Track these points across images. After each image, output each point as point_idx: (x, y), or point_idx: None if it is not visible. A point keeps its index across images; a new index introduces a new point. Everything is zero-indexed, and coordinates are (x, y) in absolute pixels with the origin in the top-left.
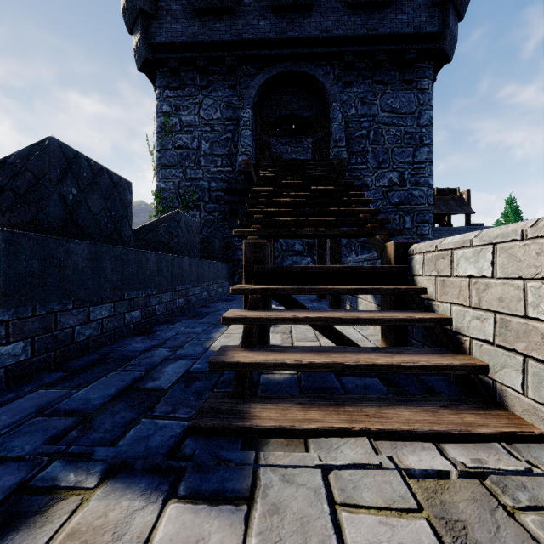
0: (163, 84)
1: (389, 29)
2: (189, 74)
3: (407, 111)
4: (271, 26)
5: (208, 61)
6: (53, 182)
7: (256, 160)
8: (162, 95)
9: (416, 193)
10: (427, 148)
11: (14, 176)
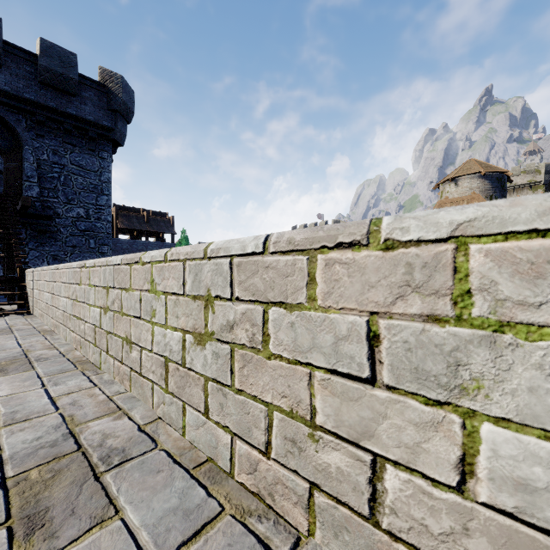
0: None
1: (75, 111)
2: None
3: (92, 169)
4: None
5: None
6: None
7: None
8: None
9: (98, 225)
10: (107, 197)
11: None
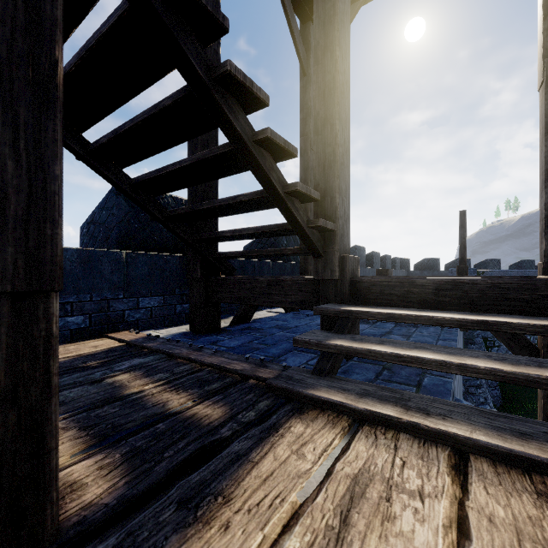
0: None
1: None
2: None
3: None
4: None
5: None
6: (522, 264)
7: None
8: None
9: None
10: None
11: (518, 264)
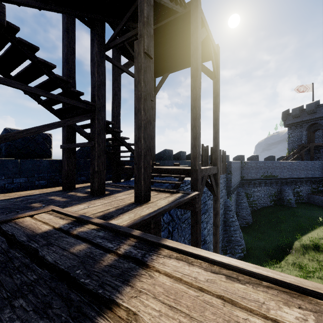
0: (288, 129)
1: None
2: (293, 127)
3: None
4: (308, 117)
5: (296, 125)
6: (269, 158)
7: (307, 140)
8: (288, 131)
9: None
10: None
11: (267, 158)
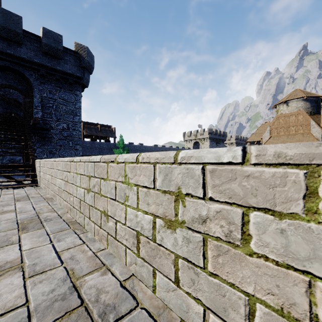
0: None
1: (61, 68)
2: None
3: (70, 101)
4: None
5: None
6: None
7: None
8: None
9: (74, 133)
10: (79, 117)
11: None
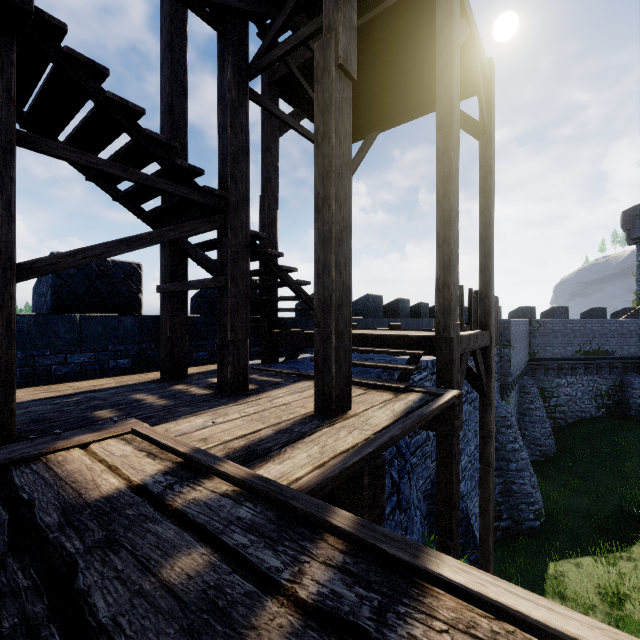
0: (638, 250)
1: None
2: None
3: None
4: None
5: None
6: (593, 312)
7: None
8: (637, 254)
9: None
10: None
11: (589, 312)
